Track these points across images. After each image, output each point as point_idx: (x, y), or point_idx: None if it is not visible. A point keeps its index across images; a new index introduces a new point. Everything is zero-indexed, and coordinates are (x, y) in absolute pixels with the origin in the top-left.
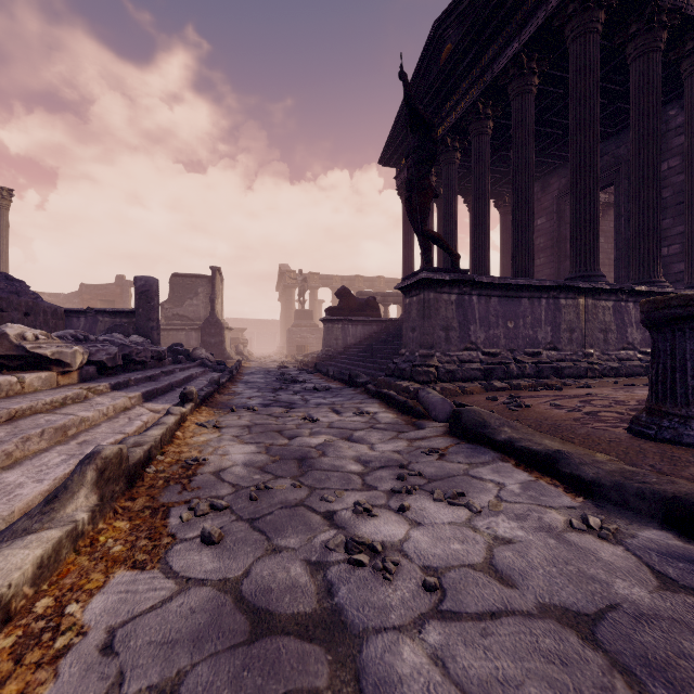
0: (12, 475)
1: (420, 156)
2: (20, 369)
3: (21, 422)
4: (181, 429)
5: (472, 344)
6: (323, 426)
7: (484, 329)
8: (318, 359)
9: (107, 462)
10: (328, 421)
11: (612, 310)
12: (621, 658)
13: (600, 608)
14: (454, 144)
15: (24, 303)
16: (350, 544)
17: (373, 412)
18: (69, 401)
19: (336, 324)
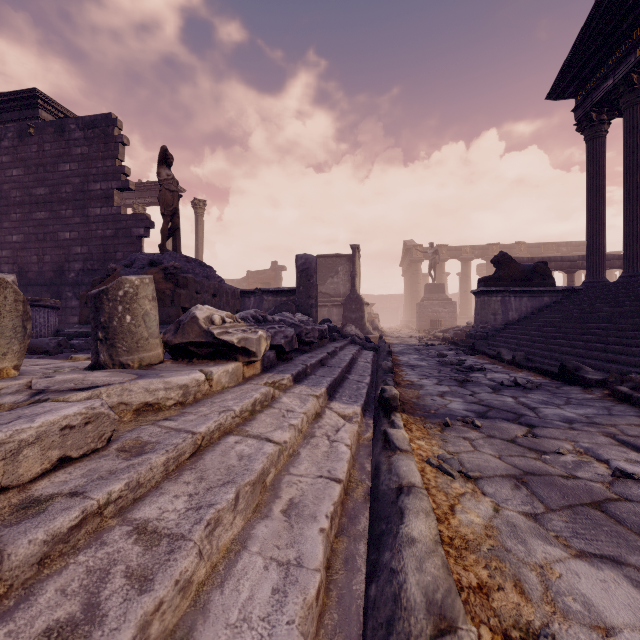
0: None
1: None
2: (208, 357)
3: (207, 460)
4: None
5: None
6: None
7: None
8: (469, 337)
9: None
10: None
11: None
12: None
13: None
14: None
15: (212, 285)
16: None
17: None
18: (258, 406)
19: (494, 297)
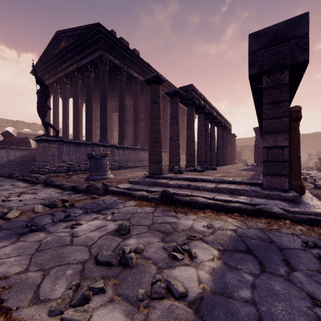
0: None
1: (42, 95)
2: None
3: None
4: None
5: (63, 161)
6: None
7: (68, 156)
8: None
9: None
10: None
11: (110, 151)
12: (46, 200)
13: (48, 197)
14: (67, 81)
15: None
16: (3, 199)
17: (18, 184)
18: None
19: (2, 150)
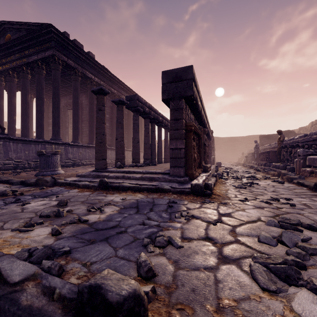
0: None
1: None
2: None
3: None
4: None
5: (10, 158)
6: None
7: (15, 153)
8: None
9: None
10: None
11: (64, 149)
12: None
13: None
14: (14, 75)
15: None
16: None
17: None
18: None
19: None
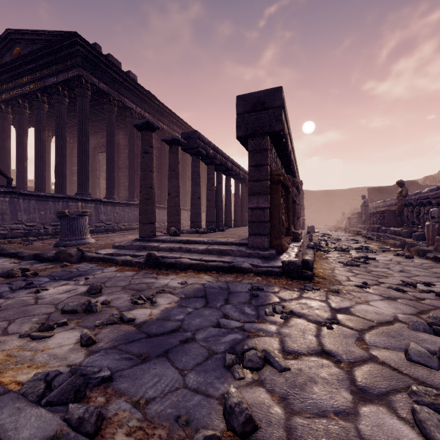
0: None
1: None
2: None
3: None
4: None
5: (19, 221)
6: None
7: (27, 214)
8: None
9: None
10: None
11: (94, 208)
12: None
13: None
14: (25, 104)
15: None
16: None
17: None
18: None
19: None
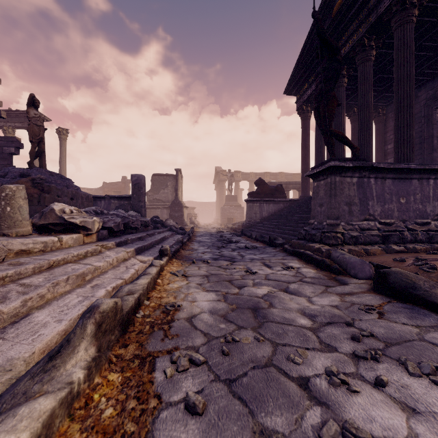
0: (41, 314)
1: (327, 75)
2: (61, 232)
3: (55, 270)
4: (160, 277)
5: (370, 215)
6: (262, 278)
7: (380, 204)
8: (243, 226)
9: (104, 316)
10: (263, 273)
11: None
12: None
13: None
14: (343, 72)
15: (70, 192)
16: None
17: (296, 267)
18: (89, 254)
19: (255, 203)
